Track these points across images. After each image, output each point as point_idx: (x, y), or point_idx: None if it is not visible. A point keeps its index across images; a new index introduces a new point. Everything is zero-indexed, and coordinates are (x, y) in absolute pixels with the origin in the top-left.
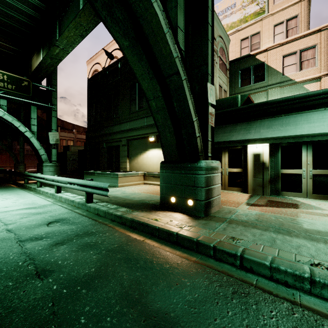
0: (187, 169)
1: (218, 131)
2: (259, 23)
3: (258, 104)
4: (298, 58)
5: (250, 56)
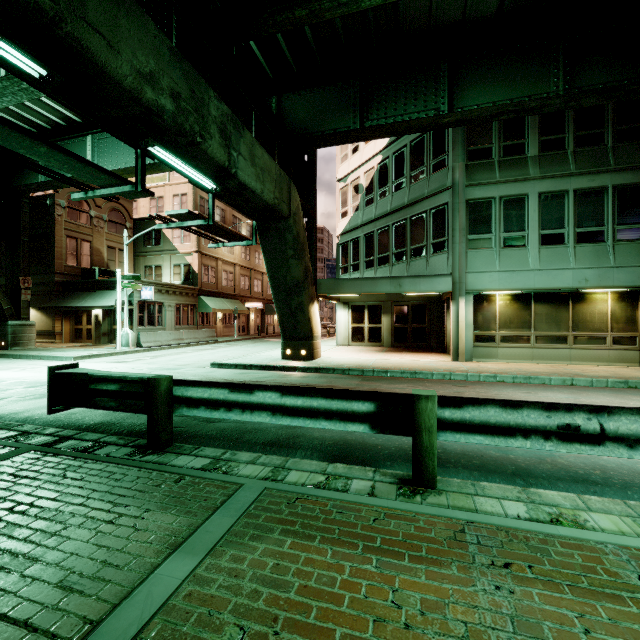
0: (2, 326)
1: (70, 297)
2: (163, 188)
3: (96, 280)
4: (181, 232)
5: (152, 220)
